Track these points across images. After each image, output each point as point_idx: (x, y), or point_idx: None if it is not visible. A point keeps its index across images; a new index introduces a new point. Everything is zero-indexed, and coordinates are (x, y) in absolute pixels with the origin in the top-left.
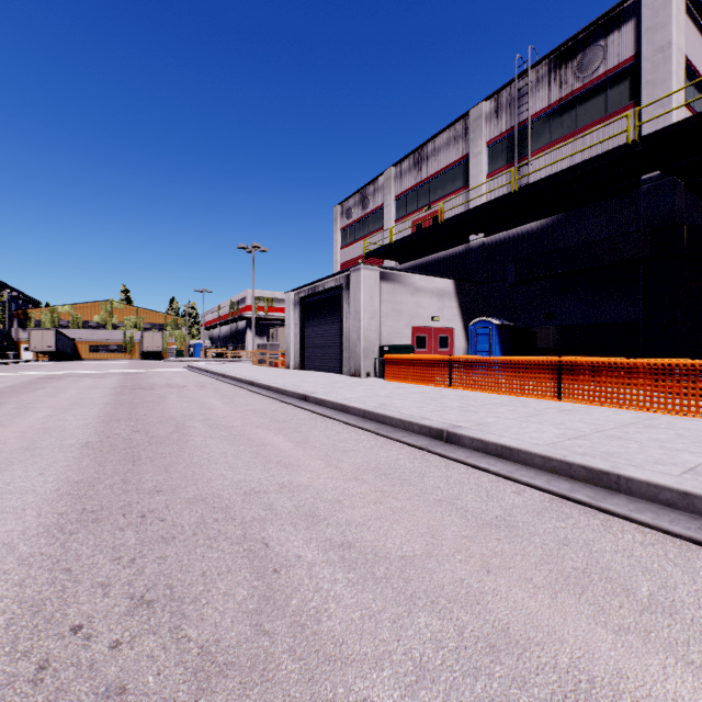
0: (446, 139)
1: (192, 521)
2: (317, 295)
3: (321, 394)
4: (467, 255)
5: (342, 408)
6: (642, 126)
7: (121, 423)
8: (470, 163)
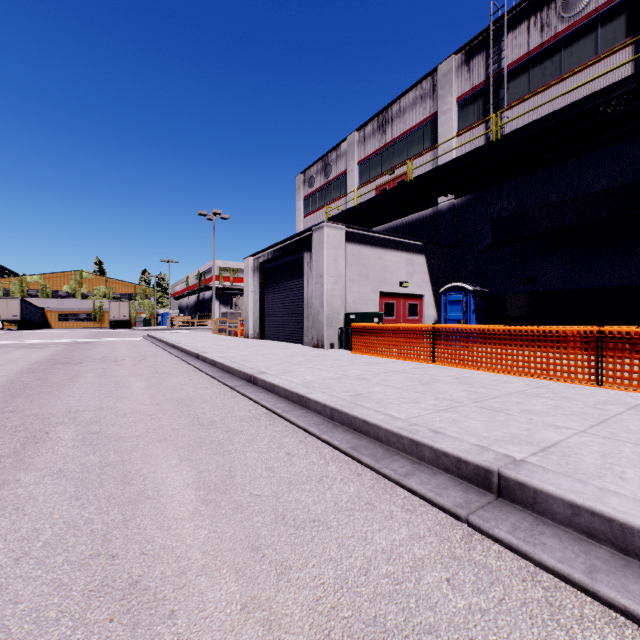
0: (413, 99)
1: None
2: (277, 260)
3: (273, 375)
4: (435, 218)
5: (299, 400)
6: None
7: None
8: (438, 122)
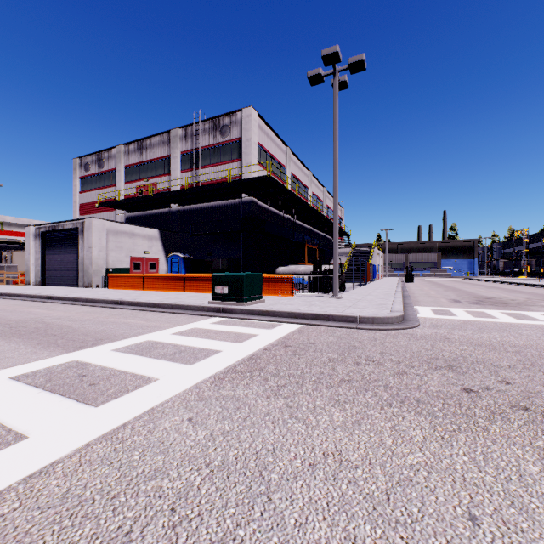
0: (158, 141)
1: (14, 322)
2: (57, 231)
3: (62, 295)
4: (170, 214)
5: (75, 299)
6: (242, 171)
7: None
8: (171, 161)
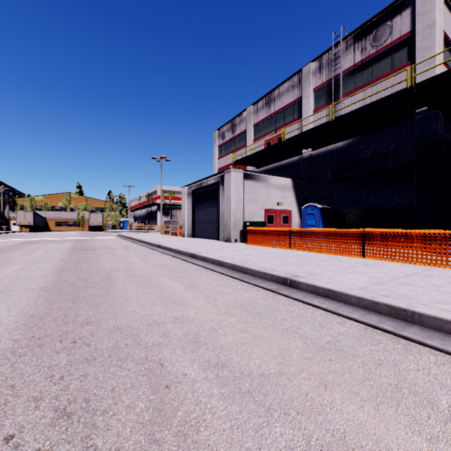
0: (287, 87)
1: (109, 346)
2: (202, 189)
3: (205, 253)
4: (300, 162)
5: (219, 263)
6: (415, 77)
7: (69, 273)
8: (302, 103)
